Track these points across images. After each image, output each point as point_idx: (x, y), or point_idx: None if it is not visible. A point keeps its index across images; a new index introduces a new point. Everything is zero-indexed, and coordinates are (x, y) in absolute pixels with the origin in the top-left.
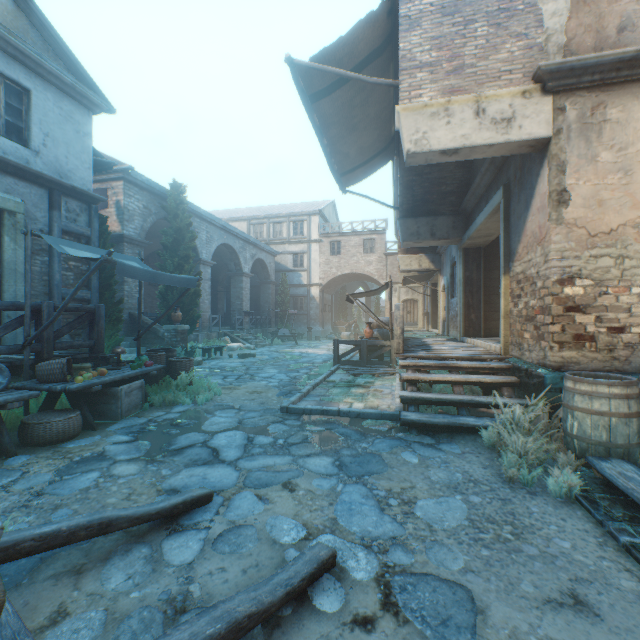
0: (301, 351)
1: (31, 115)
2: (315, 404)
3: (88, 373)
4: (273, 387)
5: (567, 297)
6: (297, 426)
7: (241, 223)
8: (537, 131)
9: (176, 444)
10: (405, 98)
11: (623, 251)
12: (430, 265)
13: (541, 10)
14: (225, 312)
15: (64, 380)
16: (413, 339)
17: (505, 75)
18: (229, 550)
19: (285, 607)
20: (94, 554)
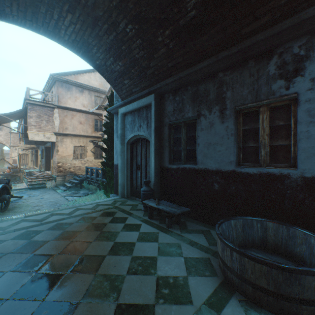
0: None
1: None
2: None
3: None
4: None
5: (59, 165)
6: None
7: None
8: (54, 140)
9: None
10: (30, 130)
11: (66, 159)
12: (35, 146)
13: (55, 122)
14: None
15: None
16: (29, 172)
17: (49, 131)
18: None
19: (20, 198)
20: None
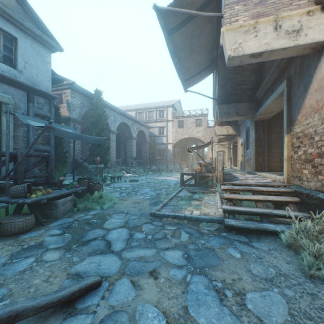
0: (162, 178)
1: (17, 51)
2: (170, 211)
3: (40, 192)
4: (147, 199)
5: None
6: (160, 226)
7: (132, 112)
8: (318, 37)
9: (86, 237)
10: (227, 23)
11: None
12: (233, 132)
13: None
14: (124, 158)
15: (25, 196)
16: (225, 172)
17: (295, 2)
18: None
19: None
20: None
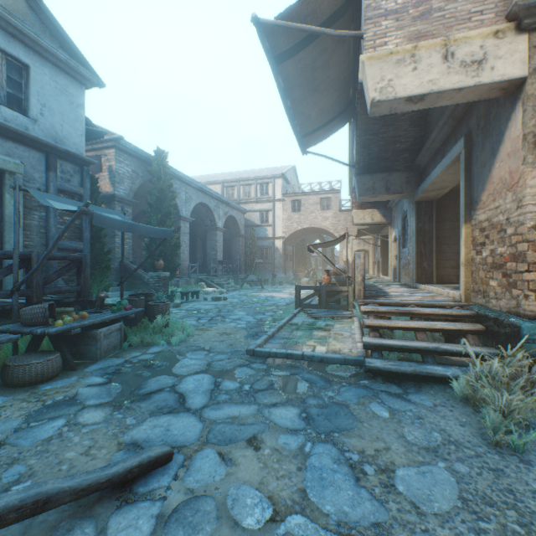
0: (266, 295)
1: (30, 88)
2: (280, 347)
3: (69, 317)
4: (241, 329)
5: None
6: (263, 370)
7: (216, 186)
8: (511, 71)
9: (145, 388)
10: (370, 47)
11: None
12: (382, 219)
13: None
14: (203, 261)
15: (46, 323)
16: (368, 285)
17: (475, 16)
18: (183, 535)
19: None
20: (33, 531)
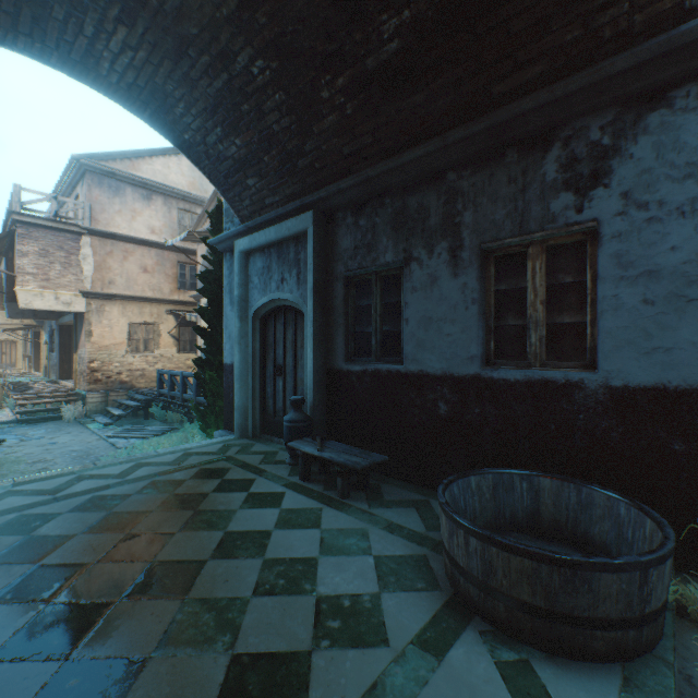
0: None
1: None
2: None
3: None
4: None
5: (93, 367)
6: None
7: None
8: (82, 309)
9: None
10: (21, 285)
11: (112, 352)
12: (34, 322)
13: (84, 268)
14: None
15: None
16: (19, 383)
17: (69, 287)
18: None
19: None
20: None
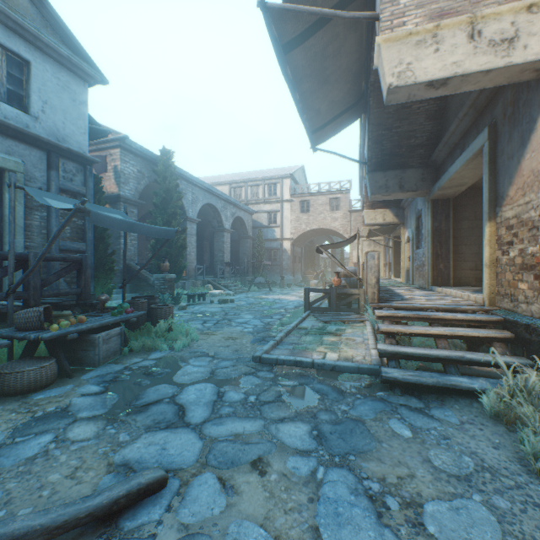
0: (274, 297)
1: (31, 84)
2: (288, 353)
3: (66, 321)
4: (248, 333)
5: None
6: (270, 379)
7: (223, 187)
8: None
9: (143, 398)
10: (386, 28)
11: None
12: (394, 219)
13: None
14: (210, 263)
15: (41, 328)
16: (380, 288)
17: None
18: None
19: None
20: None
